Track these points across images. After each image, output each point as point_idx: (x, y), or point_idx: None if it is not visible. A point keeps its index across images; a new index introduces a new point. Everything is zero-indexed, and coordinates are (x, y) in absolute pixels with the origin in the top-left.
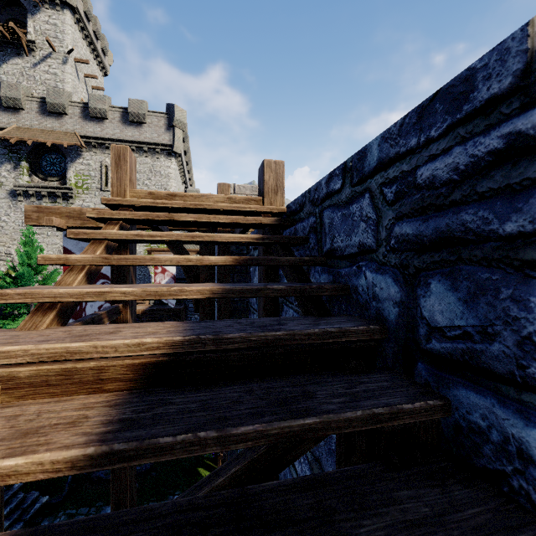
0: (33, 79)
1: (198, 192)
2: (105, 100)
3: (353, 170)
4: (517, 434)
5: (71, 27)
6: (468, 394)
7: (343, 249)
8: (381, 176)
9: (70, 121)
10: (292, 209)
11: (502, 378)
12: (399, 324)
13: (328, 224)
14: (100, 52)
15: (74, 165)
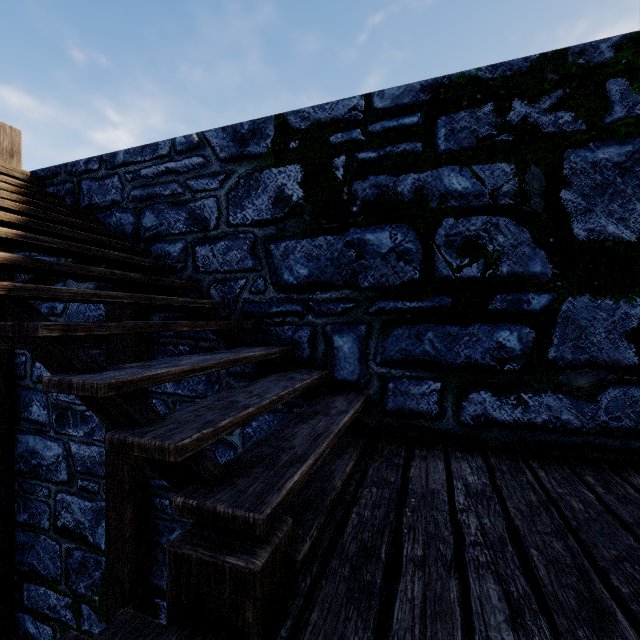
0: None
1: None
2: None
3: (108, 161)
4: (168, 249)
5: None
6: (157, 246)
7: (100, 203)
8: (125, 169)
9: None
10: (41, 175)
11: (165, 236)
12: (134, 233)
13: (87, 189)
14: None
15: None
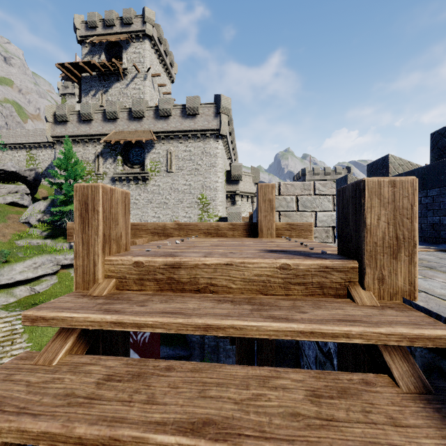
0: (126, 95)
1: (240, 166)
2: (169, 102)
3: None
4: None
5: (149, 51)
6: None
7: None
8: None
9: (147, 121)
10: None
11: None
12: None
13: None
14: (169, 65)
15: (149, 155)
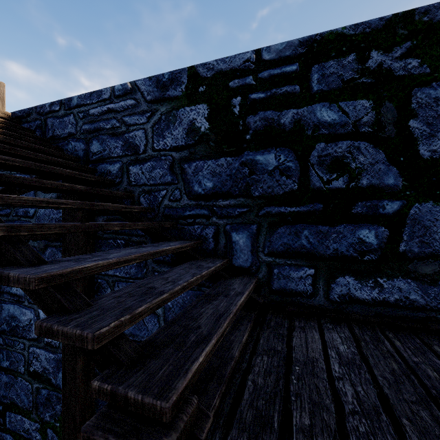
0: None
1: None
2: None
3: (66, 104)
4: (109, 168)
5: None
6: (101, 166)
7: (60, 135)
8: (78, 109)
9: None
10: (18, 115)
11: (107, 158)
12: (84, 156)
13: (51, 125)
14: None
15: None
